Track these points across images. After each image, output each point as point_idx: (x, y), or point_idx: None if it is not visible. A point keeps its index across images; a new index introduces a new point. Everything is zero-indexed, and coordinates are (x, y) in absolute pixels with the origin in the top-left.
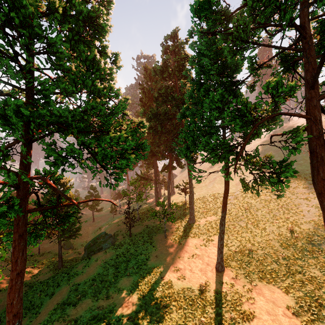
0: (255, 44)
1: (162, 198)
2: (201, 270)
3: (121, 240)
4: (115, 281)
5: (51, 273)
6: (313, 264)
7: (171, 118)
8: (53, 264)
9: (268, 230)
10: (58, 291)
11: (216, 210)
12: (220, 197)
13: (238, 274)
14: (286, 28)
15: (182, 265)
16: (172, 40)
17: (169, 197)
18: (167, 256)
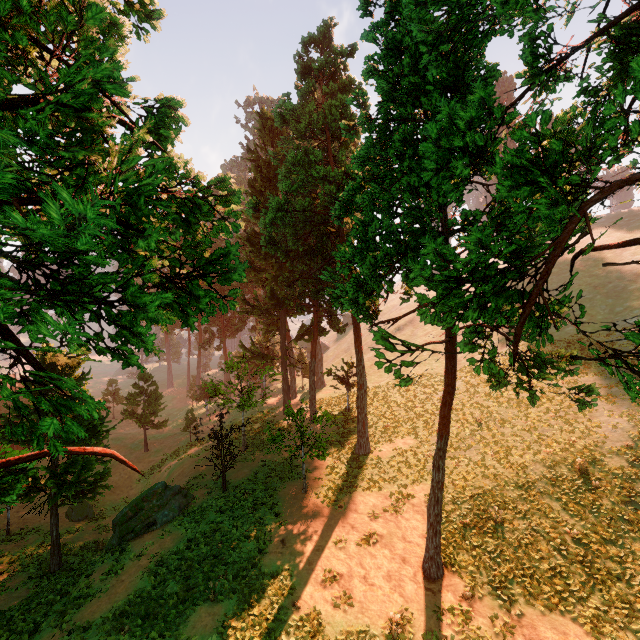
0: None
1: (298, 397)
2: (389, 578)
3: (202, 501)
4: (177, 619)
5: (30, 587)
6: None
7: (318, 221)
8: (37, 562)
9: (532, 470)
10: None
11: (414, 424)
12: (421, 394)
13: (476, 585)
14: None
15: (344, 564)
16: (321, 48)
17: (313, 396)
18: (309, 540)
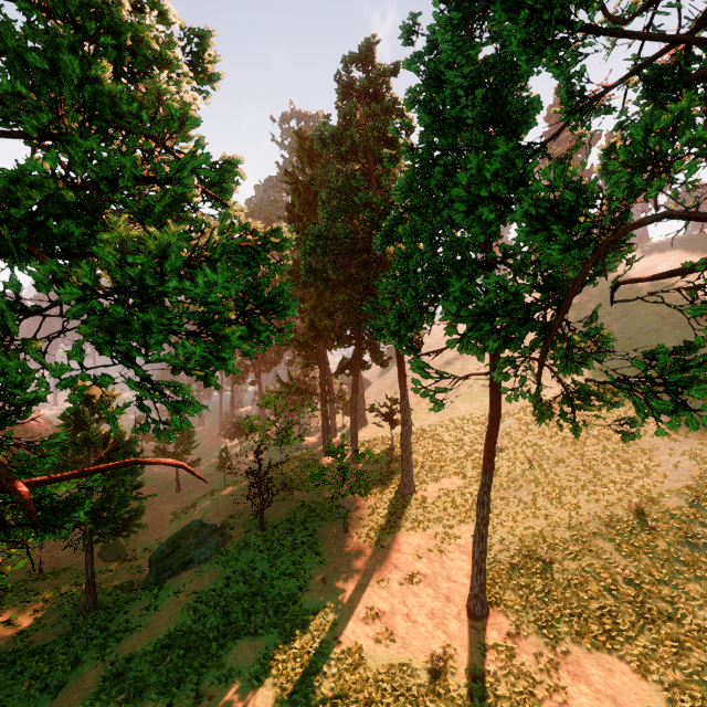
0: (590, 32)
1: (338, 435)
2: (432, 616)
3: (240, 540)
4: (218, 651)
5: (66, 624)
6: (698, 597)
7: (360, 248)
8: (72, 601)
9: (585, 510)
10: (74, 679)
11: (463, 464)
12: (470, 433)
13: (522, 624)
14: (657, 4)
15: (387, 602)
16: (363, 67)
17: (354, 434)
18: (351, 579)
